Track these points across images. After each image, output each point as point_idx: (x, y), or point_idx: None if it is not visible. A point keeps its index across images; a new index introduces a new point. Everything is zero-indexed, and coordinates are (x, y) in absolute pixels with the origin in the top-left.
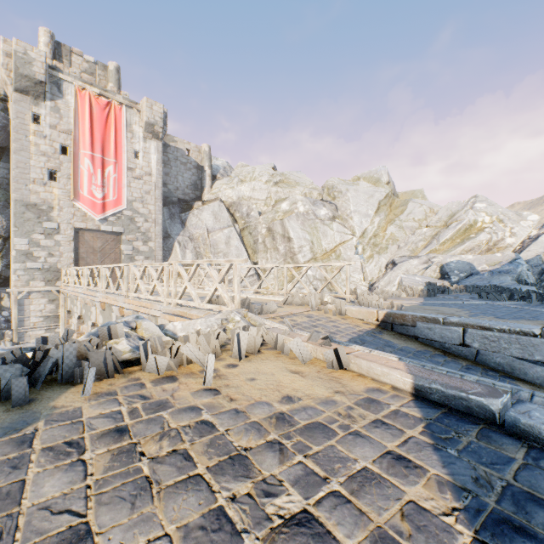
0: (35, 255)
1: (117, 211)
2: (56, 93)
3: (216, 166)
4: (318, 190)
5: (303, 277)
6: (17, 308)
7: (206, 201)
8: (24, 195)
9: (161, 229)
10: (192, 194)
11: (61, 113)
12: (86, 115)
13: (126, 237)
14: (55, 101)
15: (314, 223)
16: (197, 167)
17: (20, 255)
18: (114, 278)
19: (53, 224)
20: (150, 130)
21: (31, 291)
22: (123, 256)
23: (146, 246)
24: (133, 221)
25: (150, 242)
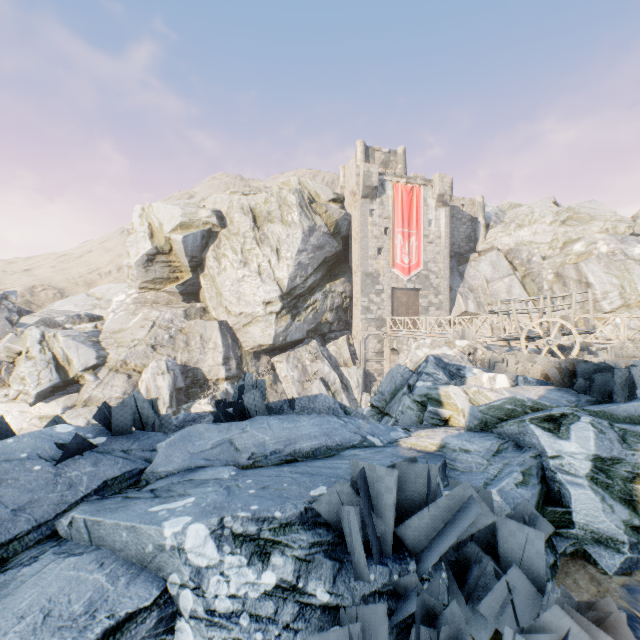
0: (370, 309)
1: (417, 272)
2: (381, 192)
3: (486, 213)
4: (625, 223)
5: (610, 326)
6: (363, 345)
7: (480, 252)
8: (365, 268)
9: (447, 283)
10: (466, 246)
11: (384, 205)
12: (398, 202)
13: (422, 292)
14: (381, 197)
15: (623, 265)
16: (470, 220)
17: (363, 309)
18: (414, 325)
19: (380, 286)
20: (440, 200)
21: (368, 334)
22: (421, 308)
23: (436, 299)
24: (427, 278)
25: (439, 295)
